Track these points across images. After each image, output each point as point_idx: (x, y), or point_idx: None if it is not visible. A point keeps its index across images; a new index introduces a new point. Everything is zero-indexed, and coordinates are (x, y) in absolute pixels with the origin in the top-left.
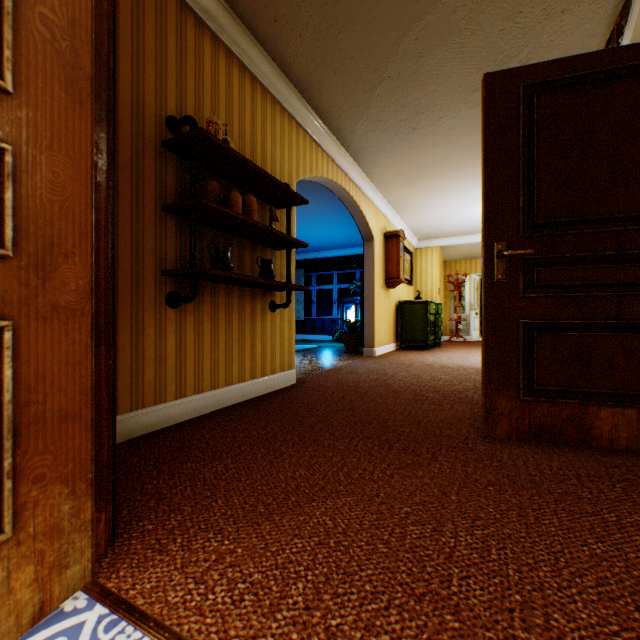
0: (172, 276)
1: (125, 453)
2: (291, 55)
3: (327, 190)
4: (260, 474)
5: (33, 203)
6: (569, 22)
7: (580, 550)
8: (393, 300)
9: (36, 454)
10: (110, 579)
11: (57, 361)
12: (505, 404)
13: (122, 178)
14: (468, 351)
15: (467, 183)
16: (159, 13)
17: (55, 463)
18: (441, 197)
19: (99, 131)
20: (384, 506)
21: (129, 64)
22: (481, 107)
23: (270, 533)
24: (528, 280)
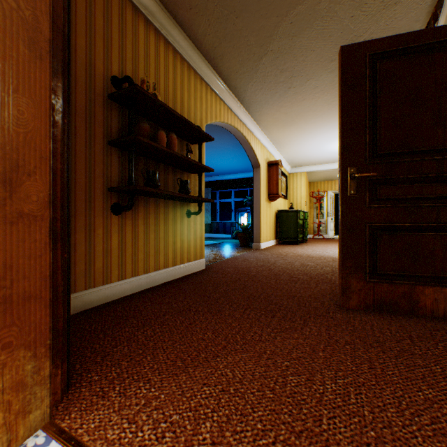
0: (115, 192)
1: (80, 320)
2: (202, 34)
3: (227, 132)
4: (179, 336)
5: (2, 133)
6: (400, 11)
7: (416, 395)
8: (274, 209)
9: (4, 327)
10: (64, 420)
11: (22, 255)
12: (356, 284)
13: (79, 120)
14: (326, 245)
15: (326, 127)
16: (106, 1)
17: (20, 333)
18: (307, 137)
19: (56, 81)
20: (270, 361)
21: (84, 38)
22: (338, 70)
23: (185, 382)
24: (372, 195)
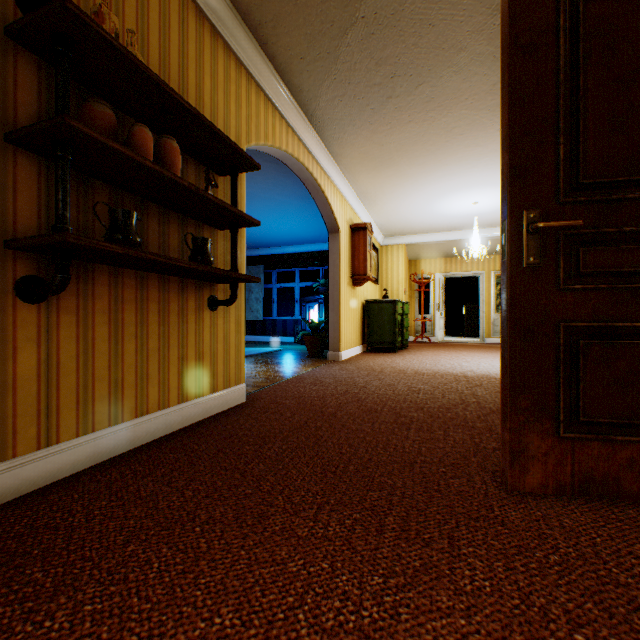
0: (27, 251)
1: None
2: None
3: (288, 173)
4: (138, 636)
5: None
6: None
7: None
8: (360, 299)
9: None
10: None
11: None
12: (538, 443)
13: None
14: (437, 353)
15: (440, 172)
16: None
17: None
18: (411, 188)
19: None
20: None
21: None
22: (502, 19)
23: None
24: (570, 265)
